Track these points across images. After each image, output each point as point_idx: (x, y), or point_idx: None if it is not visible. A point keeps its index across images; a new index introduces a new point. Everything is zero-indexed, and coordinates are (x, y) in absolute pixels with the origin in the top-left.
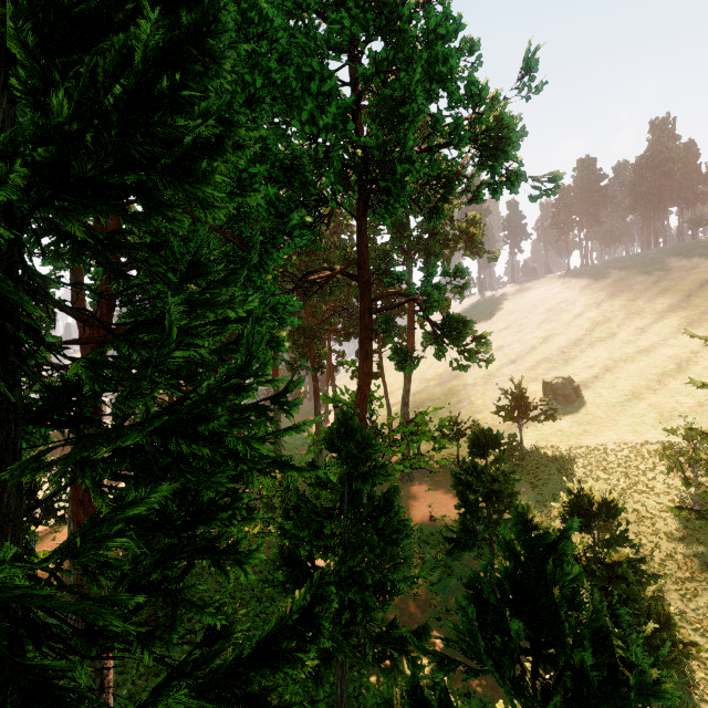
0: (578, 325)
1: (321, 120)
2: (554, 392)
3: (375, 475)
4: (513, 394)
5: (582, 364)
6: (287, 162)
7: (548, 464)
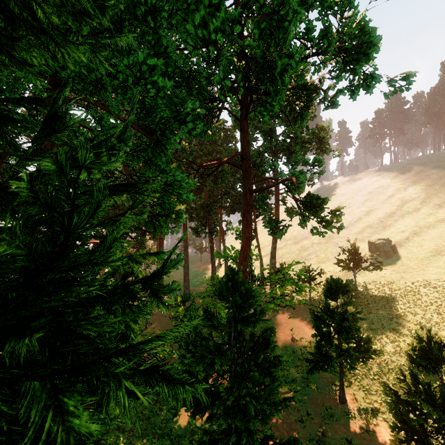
0: (391, 203)
1: (211, 23)
2: (377, 249)
3: (256, 319)
4: (350, 251)
5: (396, 230)
6: (185, 69)
7: (376, 301)
